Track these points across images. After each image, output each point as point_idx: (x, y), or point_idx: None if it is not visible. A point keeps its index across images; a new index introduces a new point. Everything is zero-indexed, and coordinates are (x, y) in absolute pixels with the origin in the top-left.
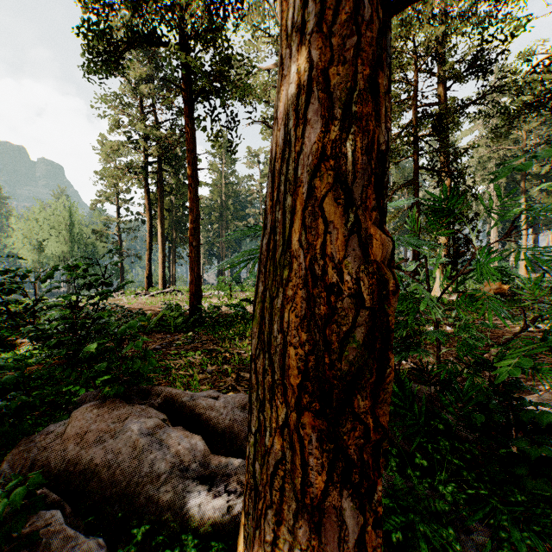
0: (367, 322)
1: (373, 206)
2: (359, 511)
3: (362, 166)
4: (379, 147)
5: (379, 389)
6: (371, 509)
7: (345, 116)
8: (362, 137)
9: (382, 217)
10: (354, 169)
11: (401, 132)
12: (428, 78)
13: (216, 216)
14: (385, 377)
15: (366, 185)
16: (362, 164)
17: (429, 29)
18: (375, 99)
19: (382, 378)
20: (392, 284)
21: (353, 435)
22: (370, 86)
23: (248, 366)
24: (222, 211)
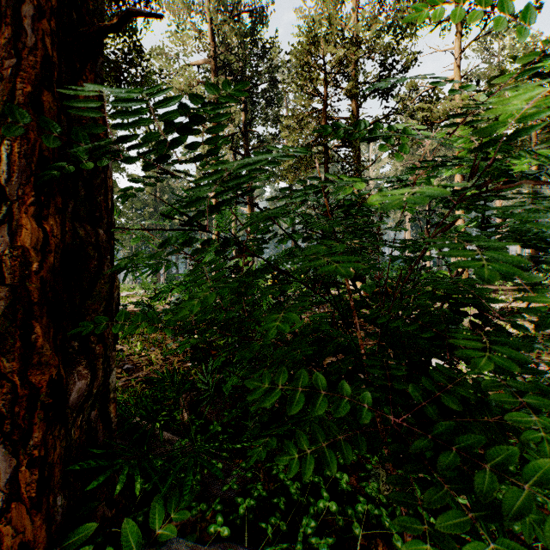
0: (9, 296)
1: (32, 201)
2: (13, 456)
3: (21, 168)
4: (41, 153)
5: (33, 353)
6: (26, 453)
7: (2, 125)
8: (21, 143)
9: (43, 211)
10: (11, 170)
11: (315, 141)
12: (336, 94)
13: (149, 211)
14: (33, 342)
15: (25, 184)
16: (21, 166)
17: (334, 50)
18: (38, 113)
19: (30, 343)
20: (35, 265)
21: (2, 392)
22: (32, 101)
23: (122, 362)
24: (157, 206)
